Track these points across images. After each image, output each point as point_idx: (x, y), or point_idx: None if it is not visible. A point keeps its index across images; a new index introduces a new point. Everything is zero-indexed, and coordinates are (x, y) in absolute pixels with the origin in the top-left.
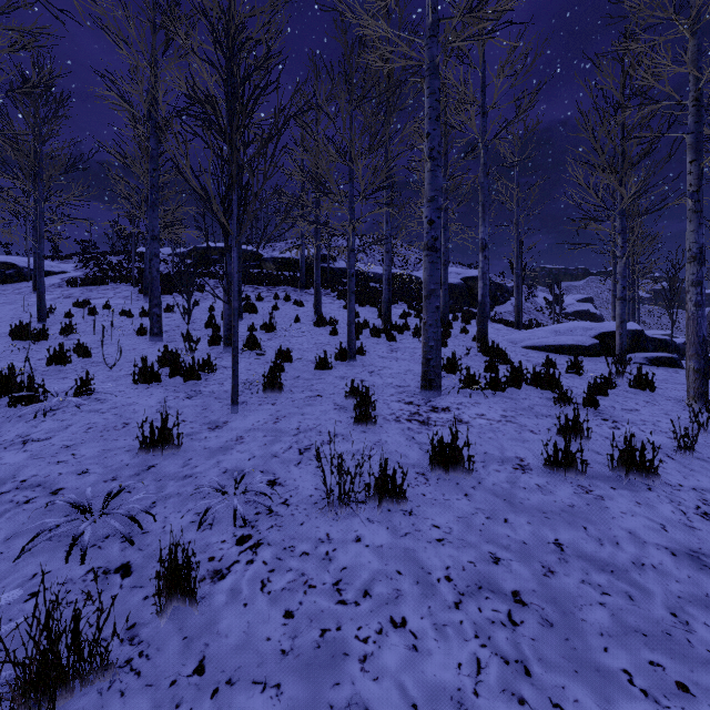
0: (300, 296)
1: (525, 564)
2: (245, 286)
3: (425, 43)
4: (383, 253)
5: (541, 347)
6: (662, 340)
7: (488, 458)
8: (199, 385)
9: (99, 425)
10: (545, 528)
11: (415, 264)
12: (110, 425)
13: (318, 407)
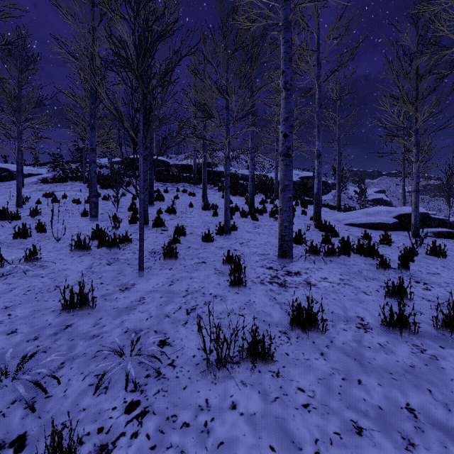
0: (193, 189)
1: (386, 434)
2: (157, 183)
3: (281, 6)
4: (248, 161)
5: (358, 224)
6: (441, 219)
7: (335, 317)
8: (117, 254)
9: (36, 288)
10: (395, 391)
11: (269, 168)
12: (45, 288)
13: (203, 272)
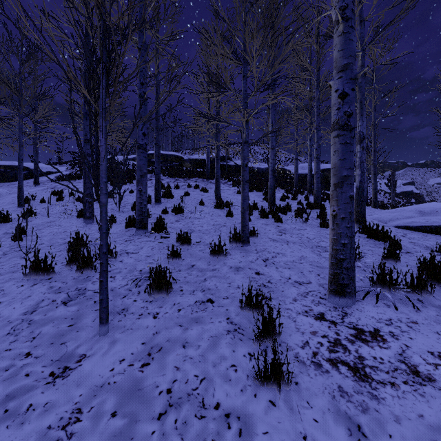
0: (206, 185)
1: None
2: (169, 178)
3: None
4: (263, 155)
5: (416, 227)
6: None
7: None
8: (88, 280)
9: None
10: None
11: (285, 161)
12: None
13: (207, 328)
